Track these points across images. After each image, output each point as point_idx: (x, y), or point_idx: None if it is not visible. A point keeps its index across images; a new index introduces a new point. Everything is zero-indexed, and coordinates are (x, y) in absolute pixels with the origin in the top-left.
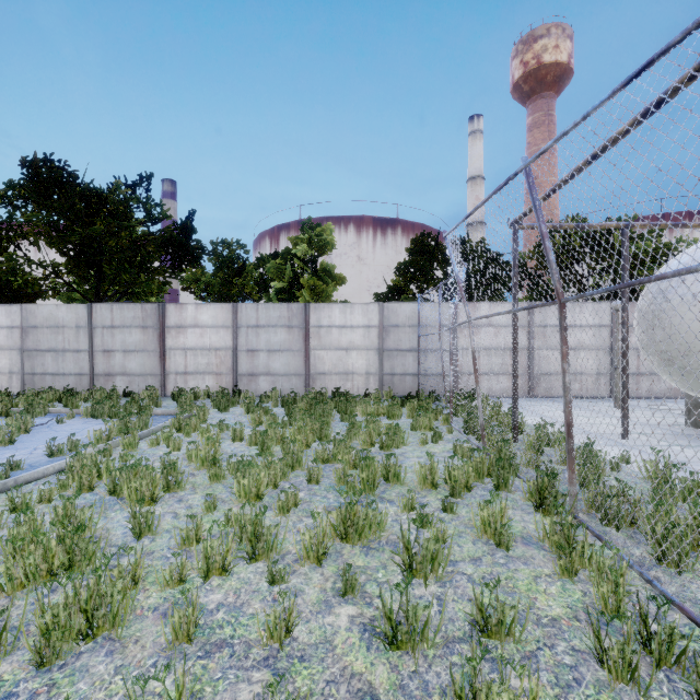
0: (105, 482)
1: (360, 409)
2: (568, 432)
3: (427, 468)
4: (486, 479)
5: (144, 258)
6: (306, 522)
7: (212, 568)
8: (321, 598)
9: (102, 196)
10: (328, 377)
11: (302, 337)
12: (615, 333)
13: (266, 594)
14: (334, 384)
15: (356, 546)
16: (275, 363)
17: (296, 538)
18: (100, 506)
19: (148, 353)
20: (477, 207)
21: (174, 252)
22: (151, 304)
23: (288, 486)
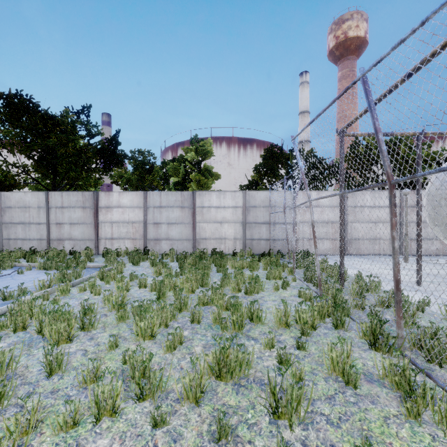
0: (34, 324)
1: (230, 264)
2: (396, 287)
3: (282, 312)
4: (325, 319)
5: (85, 161)
6: (188, 359)
7: (104, 410)
8: (197, 444)
9: (56, 119)
10: (208, 241)
11: (191, 214)
12: (402, 211)
13: (148, 439)
14: (212, 246)
15: (228, 383)
16: (172, 232)
17: (179, 375)
18: (27, 344)
19: (86, 225)
20: (319, 114)
21: (105, 157)
22: (88, 192)
23: (176, 325)
